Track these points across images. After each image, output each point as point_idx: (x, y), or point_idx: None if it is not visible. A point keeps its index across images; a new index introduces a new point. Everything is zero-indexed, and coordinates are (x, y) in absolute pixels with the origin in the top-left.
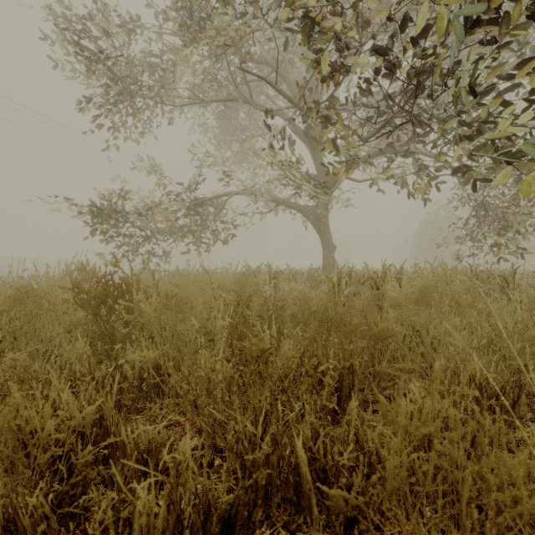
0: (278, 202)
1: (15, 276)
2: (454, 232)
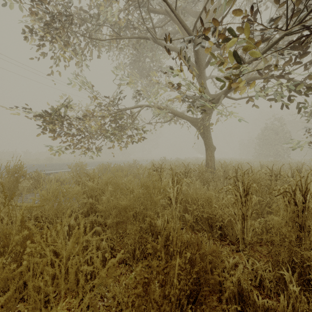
0: (174, 116)
1: (1, 166)
2: (285, 135)
